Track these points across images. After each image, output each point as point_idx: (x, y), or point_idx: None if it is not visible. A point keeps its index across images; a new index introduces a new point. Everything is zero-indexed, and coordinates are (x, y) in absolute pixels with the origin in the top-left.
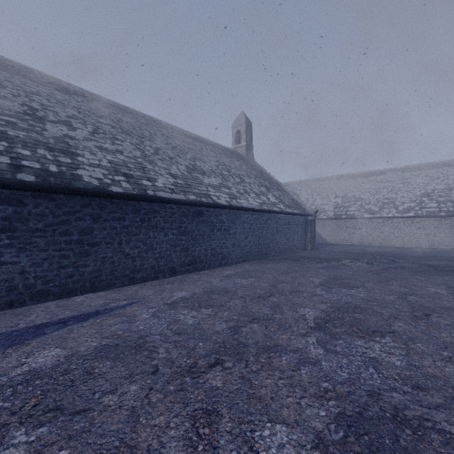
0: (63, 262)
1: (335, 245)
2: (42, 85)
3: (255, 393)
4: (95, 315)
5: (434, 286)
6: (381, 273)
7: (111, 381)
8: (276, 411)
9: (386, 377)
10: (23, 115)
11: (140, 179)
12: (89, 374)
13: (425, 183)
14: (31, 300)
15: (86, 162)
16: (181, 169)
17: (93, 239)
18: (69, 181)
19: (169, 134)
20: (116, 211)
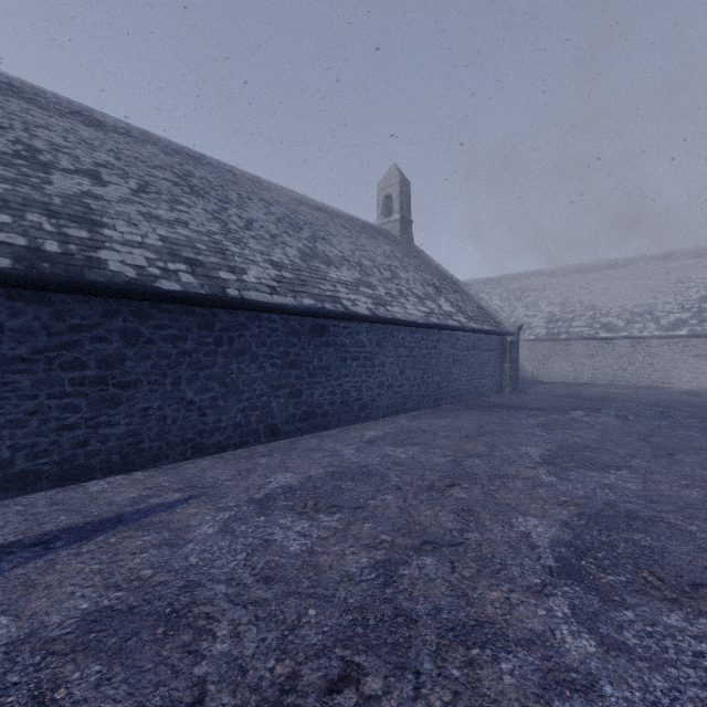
0: (68, 419)
1: (549, 383)
2: (58, 115)
3: None
4: (112, 525)
5: None
6: (652, 438)
7: None
8: None
9: None
10: (12, 158)
11: (215, 270)
12: (40, 706)
13: (706, 279)
14: (4, 490)
15: (118, 238)
16: (291, 254)
17: (126, 376)
18: (80, 270)
19: (272, 199)
20: (169, 324)
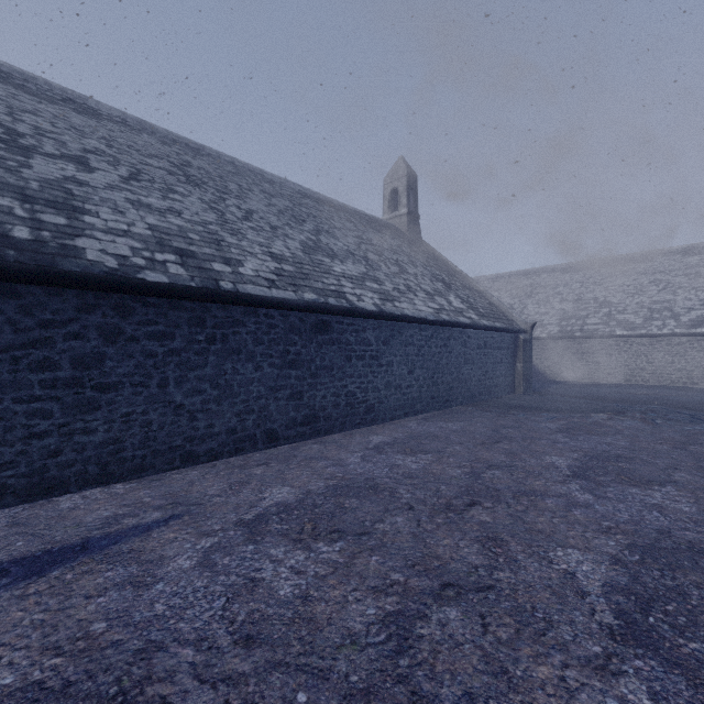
0: (37, 426)
1: (563, 383)
2: (48, 102)
3: None
4: (73, 555)
5: None
6: (690, 446)
7: None
8: None
9: None
10: None
11: (208, 261)
12: None
13: None
14: None
15: (101, 226)
16: (293, 246)
17: (106, 377)
18: (51, 259)
19: (274, 191)
20: (155, 320)
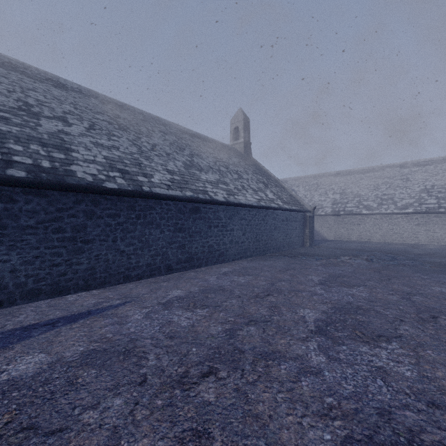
0: (55, 260)
1: (333, 241)
2: (39, 81)
3: (251, 410)
4: (86, 315)
5: (438, 285)
6: (382, 271)
7: (94, 393)
8: (274, 433)
9: (397, 390)
10: (18, 111)
11: (135, 175)
12: (72, 384)
13: (424, 179)
14: (22, 299)
15: (81, 158)
16: (179, 165)
17: (87, 236)
18: (62, 177)
19: (166, 130)
20: (111, 207)
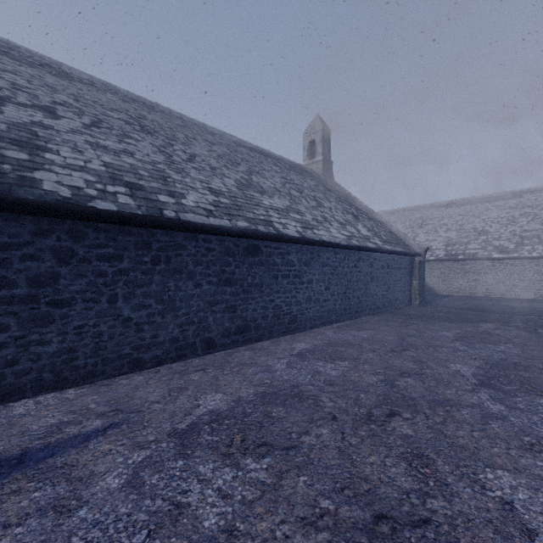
0: None
1: (449, 297)
2: (28, 65)
3: None
4: (7, 470)
5: None
6: None
7: None
8: None
9: None
10: None
11: (154, 193)
12: None
13: None
14: None
15: (60, 162)
16: (229, 183)
17: (60, 294)
18: (8, 188)
19: (215, 140)
20: (105, 243)
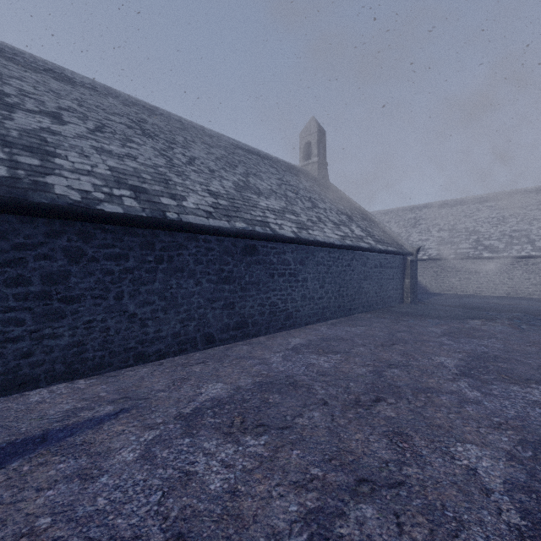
0: (12, 332)
1: (441, 295)
2: (32, 71)
3: None
4: (33, 446)
5: None
6: None
7: None
8: None
9: None
10: None
11: (157, 196)
12: None
13: None
14: None
15: (68, 167)
16: (227, 185)
17: (71, 291)
18: (24, 192)
19: (213, 143)
20: (112, 244)
